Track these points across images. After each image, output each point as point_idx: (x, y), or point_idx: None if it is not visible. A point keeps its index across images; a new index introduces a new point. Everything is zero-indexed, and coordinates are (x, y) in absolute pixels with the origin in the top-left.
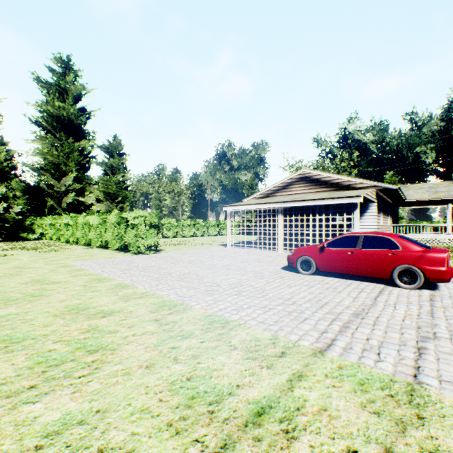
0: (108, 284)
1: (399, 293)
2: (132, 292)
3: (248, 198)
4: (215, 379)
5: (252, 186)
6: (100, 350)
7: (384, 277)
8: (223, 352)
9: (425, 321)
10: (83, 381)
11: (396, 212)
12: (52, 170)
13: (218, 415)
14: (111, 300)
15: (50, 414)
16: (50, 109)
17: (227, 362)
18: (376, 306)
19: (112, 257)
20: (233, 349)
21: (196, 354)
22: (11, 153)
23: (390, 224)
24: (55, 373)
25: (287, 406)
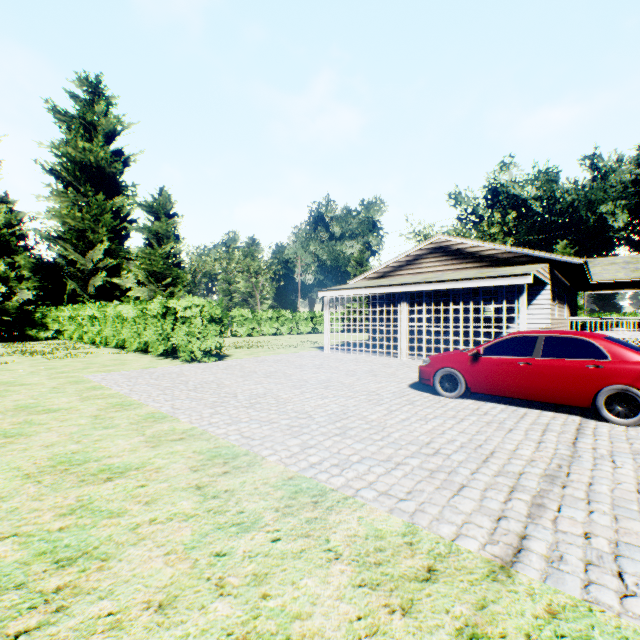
0: (133, 414)
1: (611, 433)
2: (169, 429)
3: (356, 279)
4: None
5: (361, 262)
6: (80, 560)
7: (581, 405)
8: (314, 568)
9: None
10: None
11: (574, 299)
12: (74, 240)
13: None
14: (130, 445)
15: None
16: (71, 152)
17: (321, 596)
18: (580, 459)
19: (151, 368)
20: (334, 559)
21: (261, 573)
22: (19, 216)
23: (567, 316)
24: None
25: None
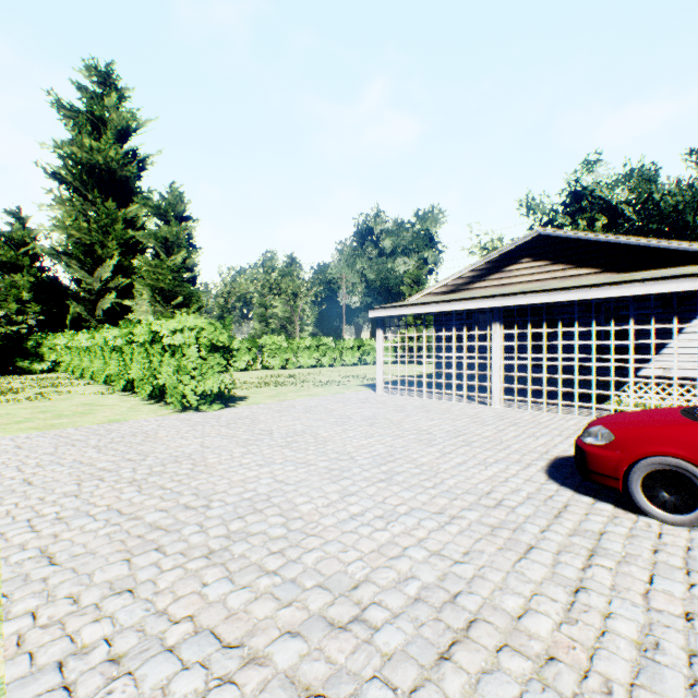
0: None
1: None
2: None
3: (418, 294)
4: None
5: (418, 279)
6: None
7: None
8: None
9: None
10: None
11: None
12: (81, 256)
13: None
14: None
15: None
16: (76, 152)
17: None
18: None
19: (118, 421)
20: None
21: None
22: (34, 233)
23: None
24: None
25: None
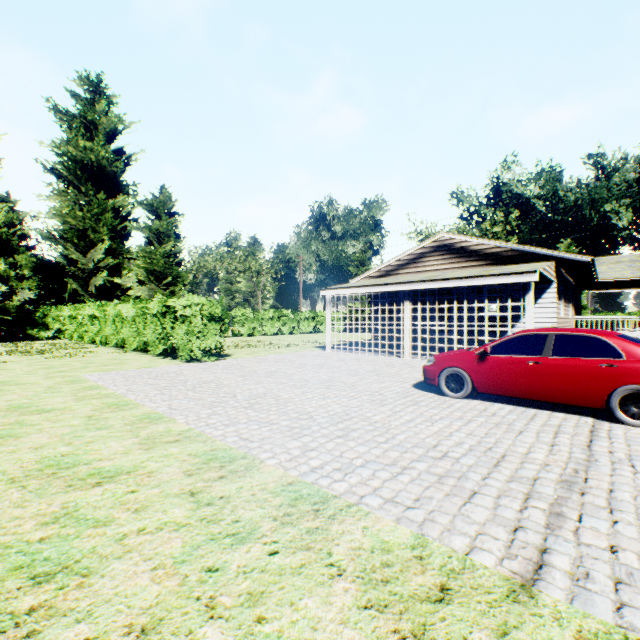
0: (129, 415)
1: (627, 435)
2: (164, 431)
3: (358, 278)
4: None
5: (363, 261)
6: (59, 575)
7: (594, 406)
8: (314, 586)
9: None
10: None
11: (579, 299)
12: (75, 239)
13: None
14: (123, 447)
15: None
16: (72, 151)
17: (323, 619)
18: (597, 463)
19: (150, 367)
20: (337, 575)
21: (256, 592)
22: (21, 216)
23: (572, 315)
24: None
25: None
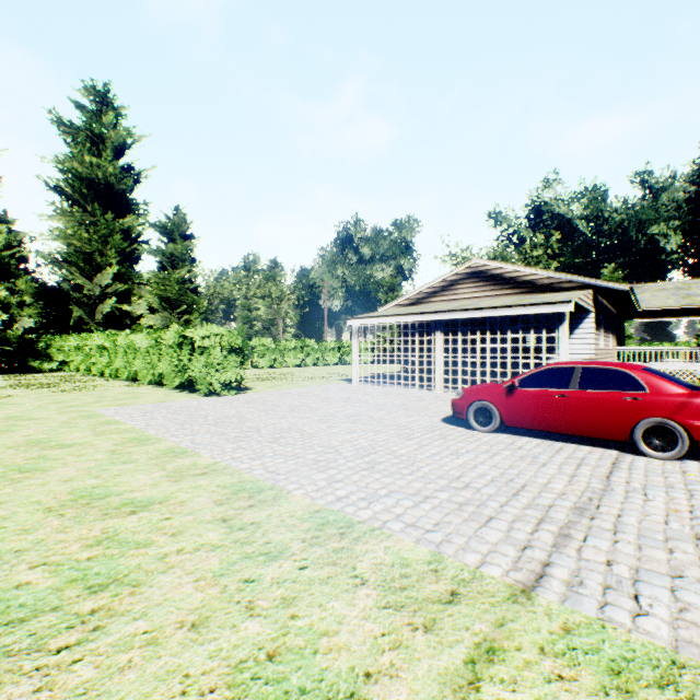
0: (152, 449)
1: (647, 467)
2: (190, 464)
3: (387, 306)
4: (323, 656)
5: (393, 287)
6: (112, 586)
7: (619, 439)
8: (340, 592)
9: None
10: (64, 660)
11: (622, 328)
12: (81, 263)
13: None
14: (151, 479)
15: None
16: (77, 167)
17: (348, 616)
18: (611, 492)
19: (167, 401)
20: (360, 584)
21: (289, 597)
22: (19, 236)
23: (613, 346)
24: (14, 640)
25: None
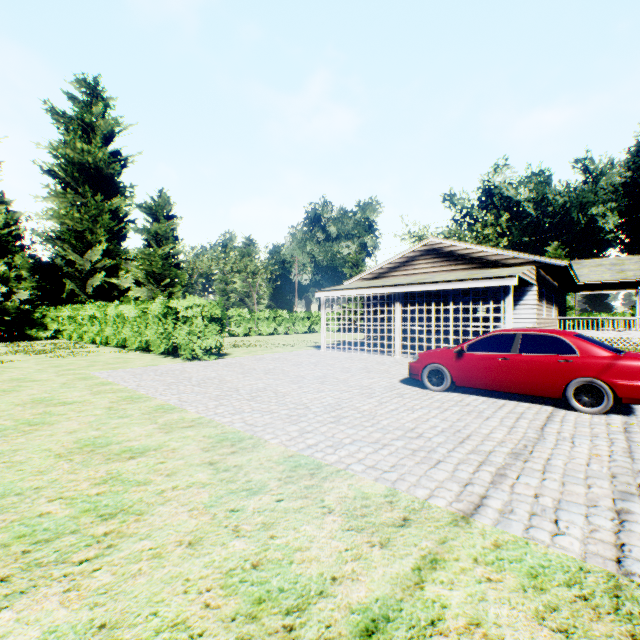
0: (144, 406)
1: (577, 420)
2: (179, 418)
3: (352, 280)
4: (297, 565)
5: (357, 263)
6: (120, 515)
7: (553, 396)
8: (311, 519)
9: (622, 466)
10: (86, 569)
11: (564, 300)
12: (73, 241)
13: (300, 635)
14: (146, 431)
15: (22, 632)
16: (70, 153)
17: (317, 536)
18: (544, 440)
19: (154, 365)
20: (328, 512)
21: (269, 522)
22: (16, 216)
23: (555, 316)
24: (43, 555)
25: (414, 618)
